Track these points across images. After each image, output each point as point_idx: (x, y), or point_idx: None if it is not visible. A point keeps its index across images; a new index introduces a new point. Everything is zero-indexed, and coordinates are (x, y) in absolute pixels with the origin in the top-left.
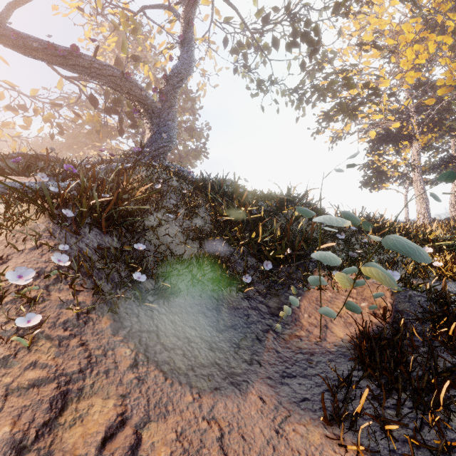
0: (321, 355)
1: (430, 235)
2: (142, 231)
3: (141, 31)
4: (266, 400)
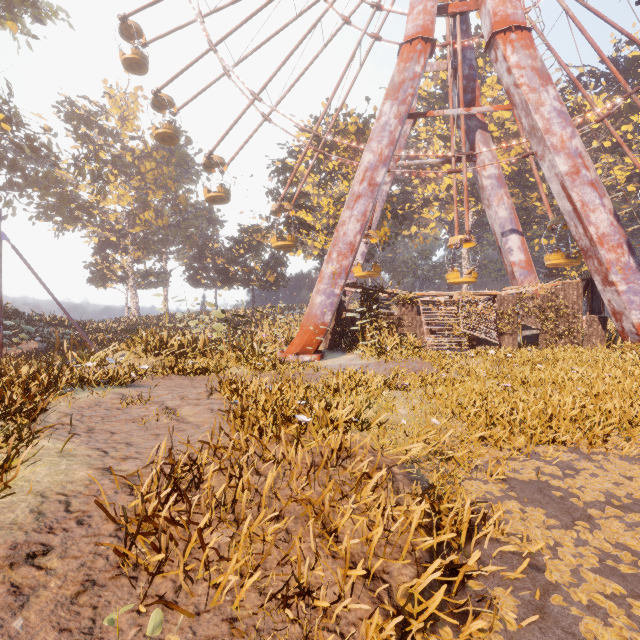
0: None
1: (87, 326)
2: None
3: None
4: None
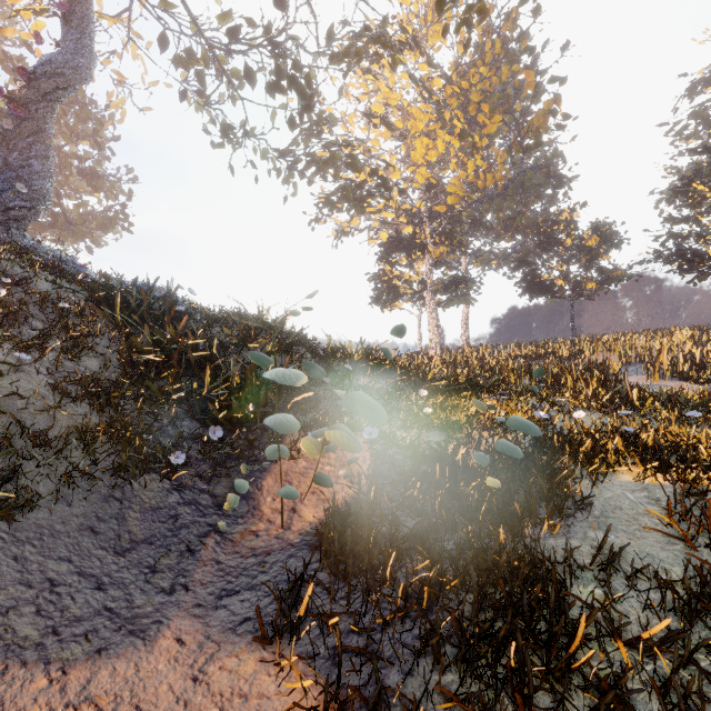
0: (280, 552)
1: (429, 374)
2: None
3: None
4: (186, 641)
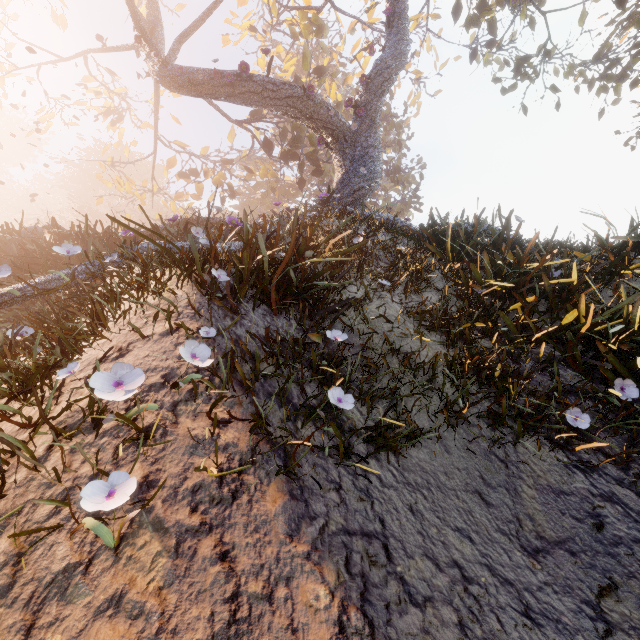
0: None
1: None
2: (337, 309)
3: (327, 32)
4: None
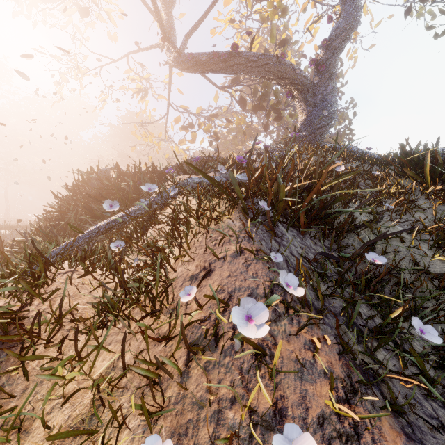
0: None
1: None
2: (352, 230)
3: (288, 13)
4: None
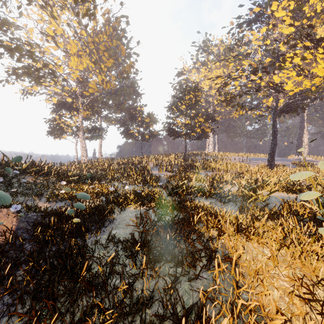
0: None
1: (70, 173)
2: None
3: None
4: None
